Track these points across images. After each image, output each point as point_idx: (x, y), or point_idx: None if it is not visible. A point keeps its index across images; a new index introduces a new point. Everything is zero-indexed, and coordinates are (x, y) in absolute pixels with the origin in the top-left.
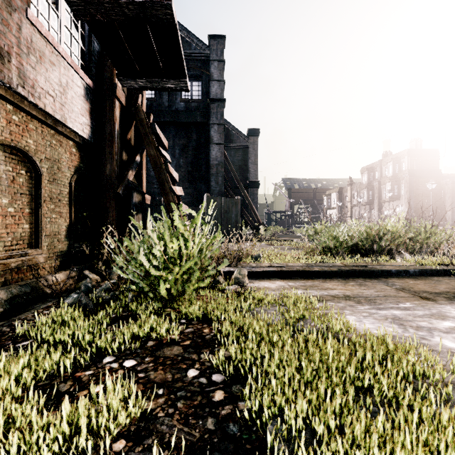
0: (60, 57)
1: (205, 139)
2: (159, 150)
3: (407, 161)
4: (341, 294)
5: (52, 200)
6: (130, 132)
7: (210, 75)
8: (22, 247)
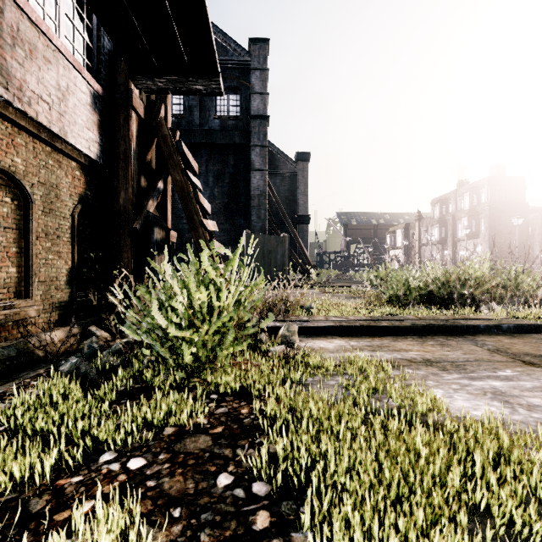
0: (57, 53)
1: (245, 164)
2: (187, 174)
3: (487, 192)
4: (419, 358)
5: (49, 236)
6: (150, 152)
7: (251, 86)
8: (6, 296)
